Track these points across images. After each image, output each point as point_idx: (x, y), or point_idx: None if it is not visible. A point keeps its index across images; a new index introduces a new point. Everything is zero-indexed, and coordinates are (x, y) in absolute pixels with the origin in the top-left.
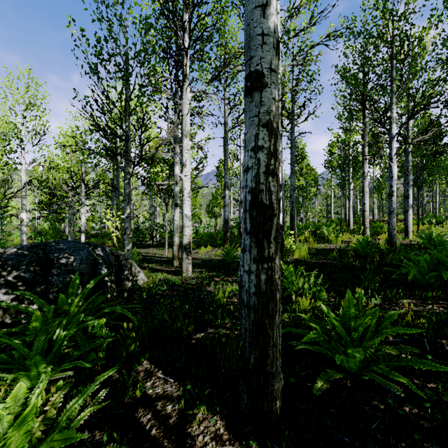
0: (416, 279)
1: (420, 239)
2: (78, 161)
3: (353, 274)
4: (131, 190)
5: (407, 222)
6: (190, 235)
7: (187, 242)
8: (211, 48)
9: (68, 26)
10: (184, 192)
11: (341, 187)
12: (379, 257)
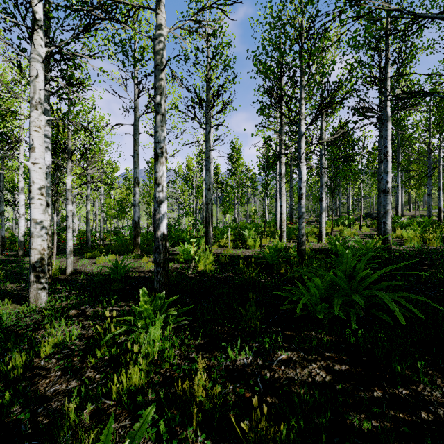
0: (306, 311)
1: (329, 244)
2: None
3: (247, 298)
4: None
5: (320, 225)
6: (42, 248)
7: (36, 259)
8: None
9: None
10: (32, 186)
11: (265, 188)
12: (286, 268)
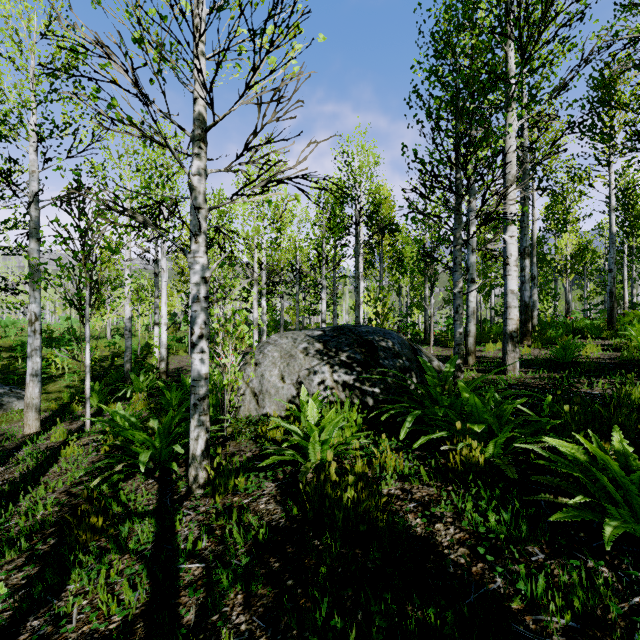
0: None
1: None
2: (323, 236)
3: None
4: (461, 257)
5: None
6: (517, 319)
7: (513, 328)
8: (551, 50)
9: (414, 71)
10: (509, 259)
11: None
12: None
